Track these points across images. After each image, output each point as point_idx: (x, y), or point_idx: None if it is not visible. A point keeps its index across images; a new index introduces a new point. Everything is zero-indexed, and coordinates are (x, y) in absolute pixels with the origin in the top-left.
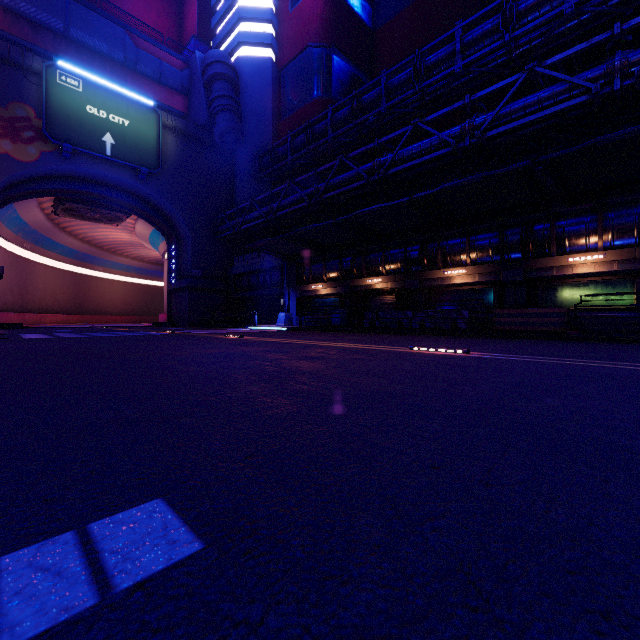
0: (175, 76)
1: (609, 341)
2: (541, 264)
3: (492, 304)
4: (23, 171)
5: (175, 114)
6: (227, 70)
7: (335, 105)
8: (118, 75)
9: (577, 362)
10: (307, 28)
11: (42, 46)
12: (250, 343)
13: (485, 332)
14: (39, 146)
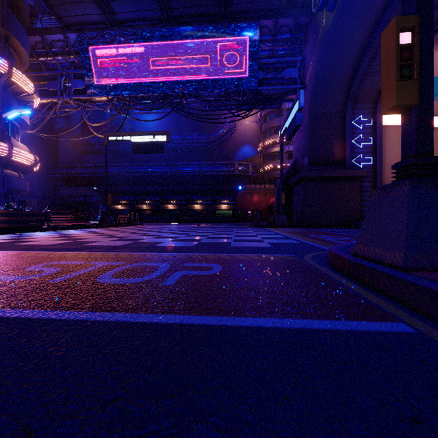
0: None
1: (198, 223)
2: (189, 206)
3: (179, 215)
4: None
5: None
6: None
7: None
8: None
9: None
10: None
11: None
12: None
13: (178, 221)
14: None
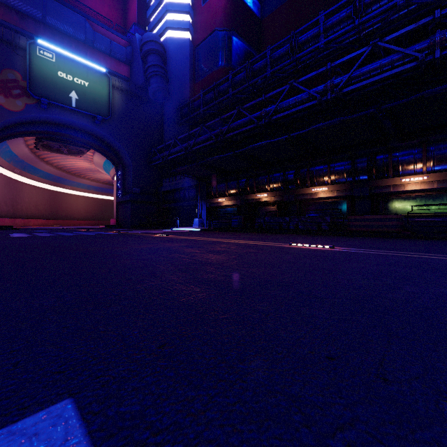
0: (121, 51)
1: (433, 239)
2: (382, 183)
3: (346, 212)
4: (13, 118)
5: (121, 78)
6: (158, 47)
7: (234, 71)
8: (81, 50)
9: (416, 255)
10: (214, 17)
11: (26, 29)
12: (173, 240)
13: (342, 232)
14: (24, 100)
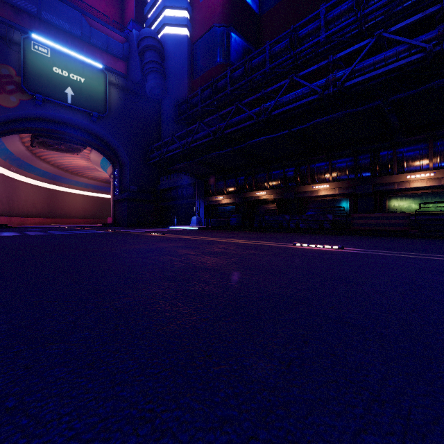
0: (118, 47)
1: (443, 238)
2: (386, 180)
3: (348, 210)
4: (7, 114)
5: (118, 75)
6: (155, 43)
7: (232, 67)
8: (77, 46)
9: (441, 257)
10: (212, 13)
11: (21, 24)
12: (168, 240)
13: (345, 231)
14: (18, 96)
